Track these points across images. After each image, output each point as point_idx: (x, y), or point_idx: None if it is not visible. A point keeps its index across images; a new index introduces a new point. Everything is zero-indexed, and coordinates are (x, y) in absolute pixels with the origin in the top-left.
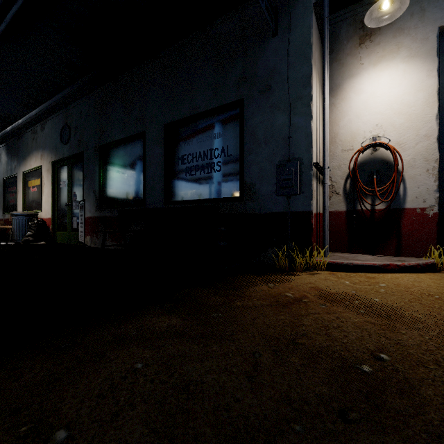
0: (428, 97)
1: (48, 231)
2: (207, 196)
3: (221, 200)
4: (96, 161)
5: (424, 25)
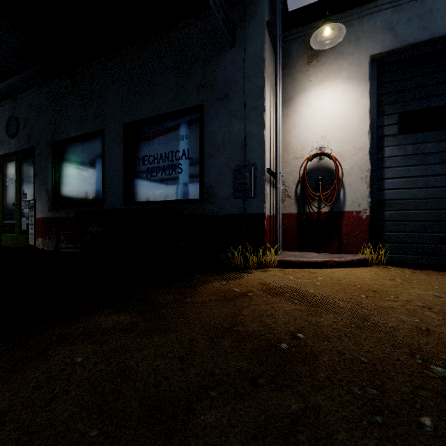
0: (362, 115)
1: None
2: (168, 198)
3: (182, 201)
4: (49, 157)
5: (359, 52)
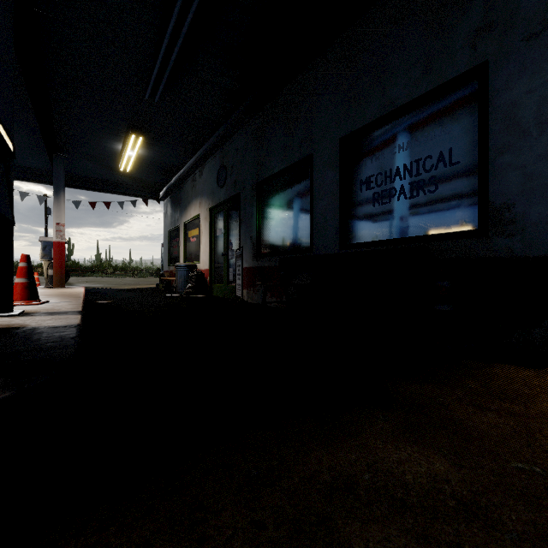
0: None
1: (206, 283)
2: (409, 233)
3: (439, 237)
4: (253, 201)
5: None
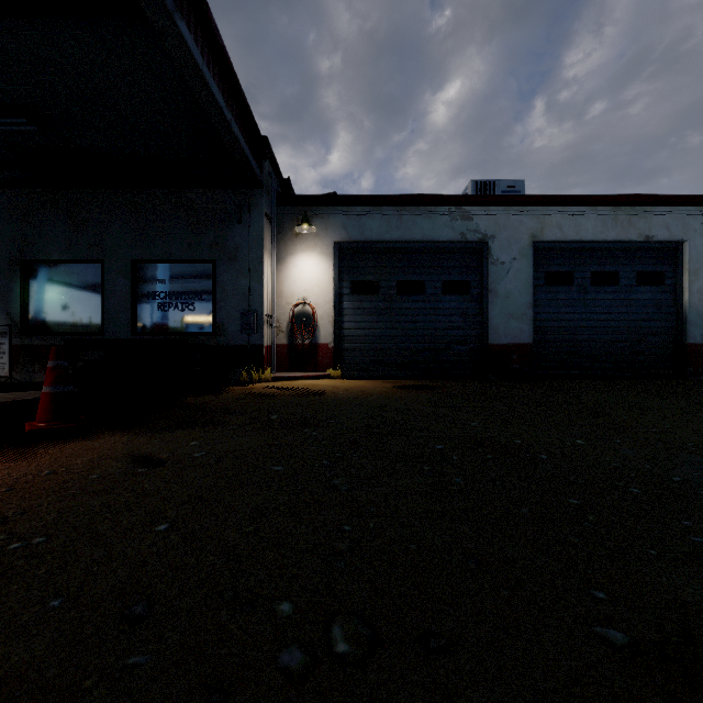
0: (329, 280)
1: None
2: (181, 330)
3: (196, 334)
4: (12, 276)
5: (328, 237)
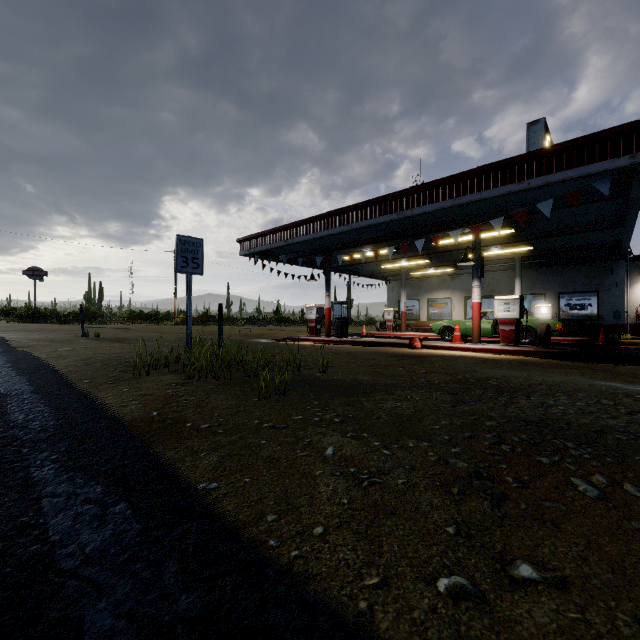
0: None
1: None
2: (580, 318)
3: (589, 320)
4: None
5: None
